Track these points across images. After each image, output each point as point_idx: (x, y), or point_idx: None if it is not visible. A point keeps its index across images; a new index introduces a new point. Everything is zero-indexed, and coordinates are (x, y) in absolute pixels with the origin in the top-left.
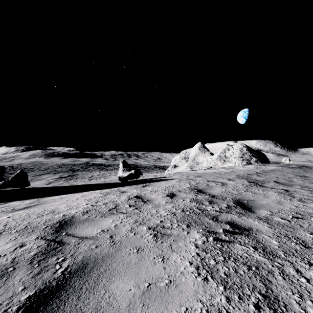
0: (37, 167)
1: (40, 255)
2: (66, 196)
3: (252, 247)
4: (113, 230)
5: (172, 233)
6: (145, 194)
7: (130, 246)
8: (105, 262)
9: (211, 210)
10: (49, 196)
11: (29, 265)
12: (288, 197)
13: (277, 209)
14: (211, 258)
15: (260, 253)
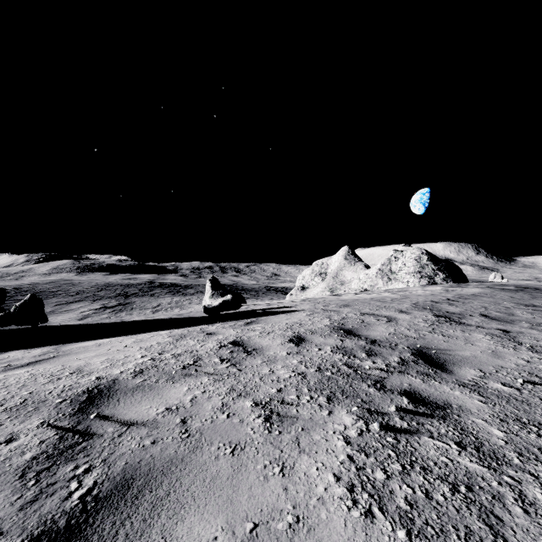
0: (64, 290)
1: (42, 459)
2: (107, 342)
3: (454, 443)
4: (188, 407)
5: (300, 414)
6: (251, 339)
7: (219, 440)
8: (168, 475)
9: (371, 367)
10: (78, 342)
11: (18, 481)
12: (510, 344)
13: (492, 365)
14: (377, 468)
15: (472, 455)
